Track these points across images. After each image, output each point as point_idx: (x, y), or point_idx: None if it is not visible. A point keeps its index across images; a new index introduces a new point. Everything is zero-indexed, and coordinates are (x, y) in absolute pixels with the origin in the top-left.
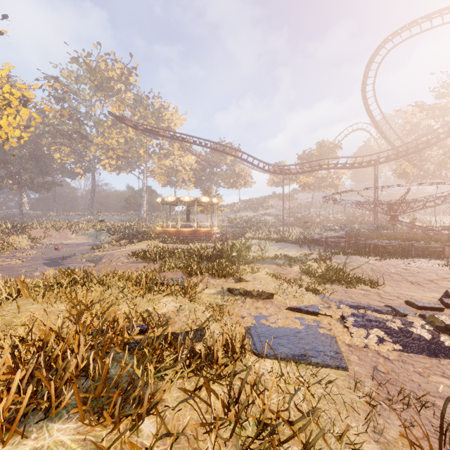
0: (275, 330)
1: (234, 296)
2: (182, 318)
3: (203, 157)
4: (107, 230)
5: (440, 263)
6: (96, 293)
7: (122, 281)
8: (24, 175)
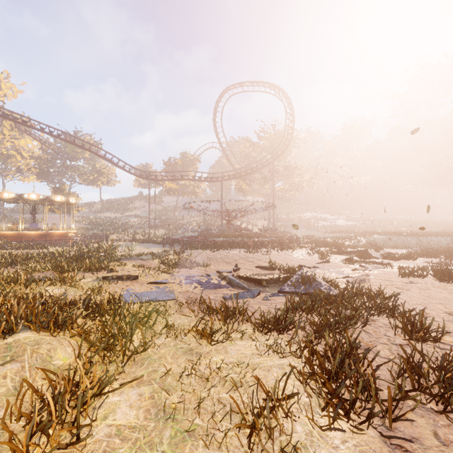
0: (140, 293)
1: (108, 281)
2: (69, 296)
3: (52, 145)
4: None
5: (245, 251)
6: None
7: None
8: None
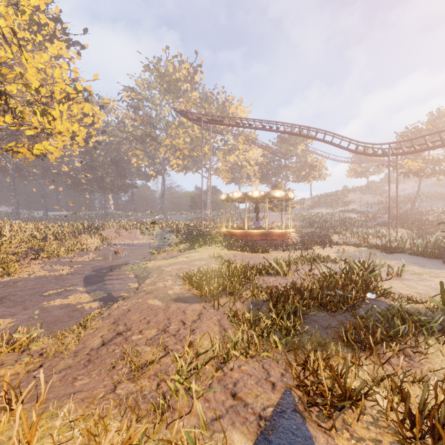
0: None
1: None
2: None
3: (270, 148)
4: (171, 231)
5: None
6: None
7: None
8: (107, 179)
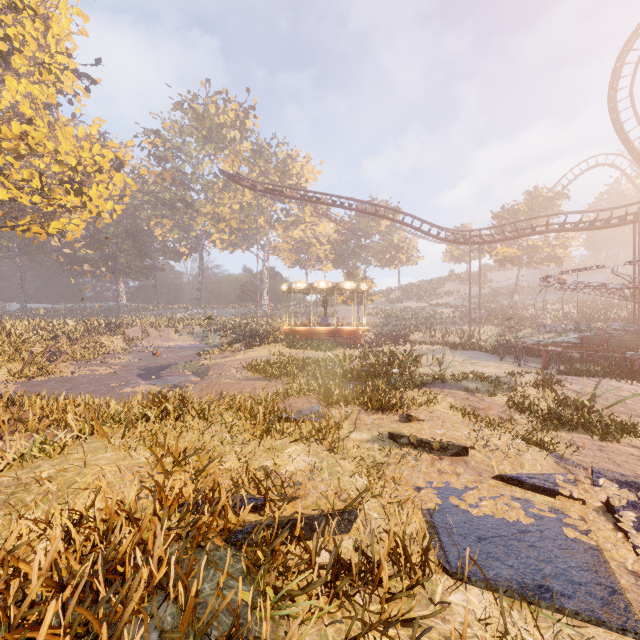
0: (479, 523)
1: (400, 447)
2: (318, 484)
3: (346, 223)
4: (217, 329)
5: None
6: (194, 433)
7: (231, 412)
8: (121, 258)
